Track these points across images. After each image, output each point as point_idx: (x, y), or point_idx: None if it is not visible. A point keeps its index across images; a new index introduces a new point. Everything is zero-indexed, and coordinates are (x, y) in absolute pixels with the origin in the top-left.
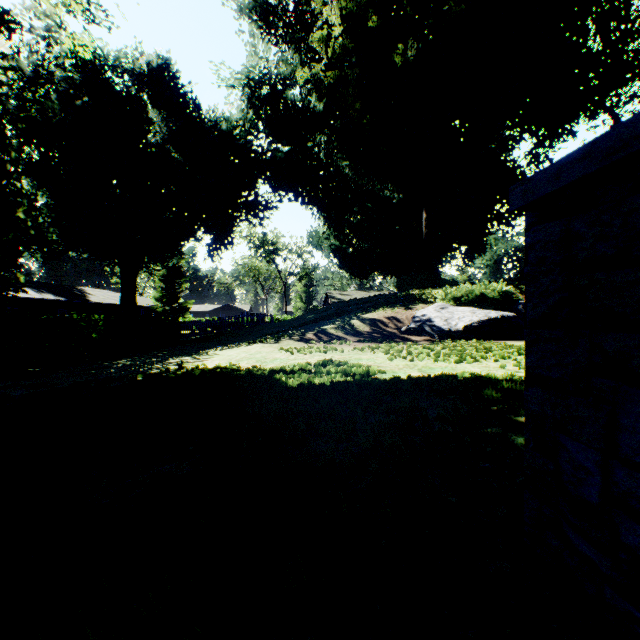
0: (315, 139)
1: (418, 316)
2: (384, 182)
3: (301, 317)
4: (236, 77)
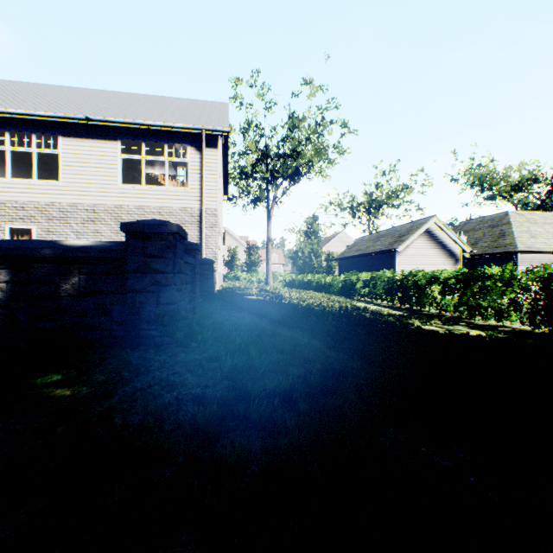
0: None
1: None
2: None
3: None
4: None
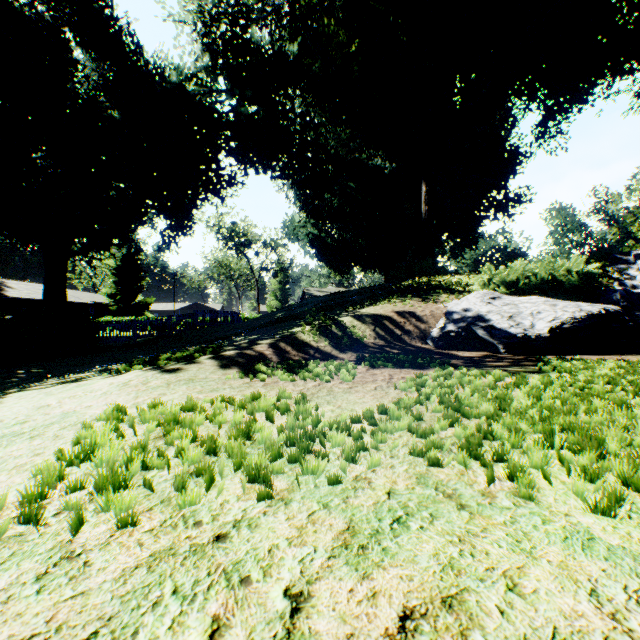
0: (288, 93)
1: (457, 311)
2: (374, 148)
3: (268, 315)
4: (186, 7)
